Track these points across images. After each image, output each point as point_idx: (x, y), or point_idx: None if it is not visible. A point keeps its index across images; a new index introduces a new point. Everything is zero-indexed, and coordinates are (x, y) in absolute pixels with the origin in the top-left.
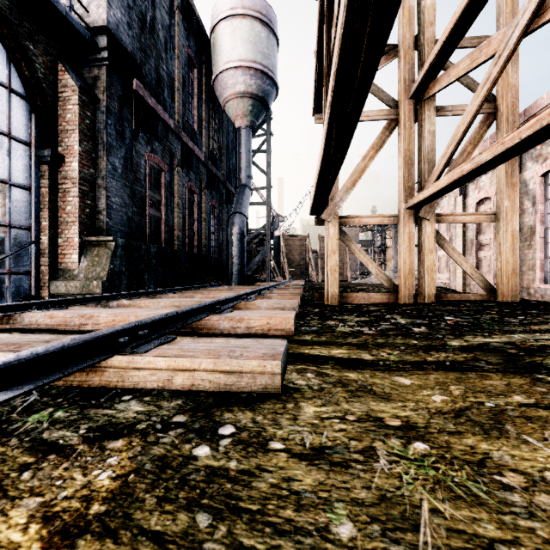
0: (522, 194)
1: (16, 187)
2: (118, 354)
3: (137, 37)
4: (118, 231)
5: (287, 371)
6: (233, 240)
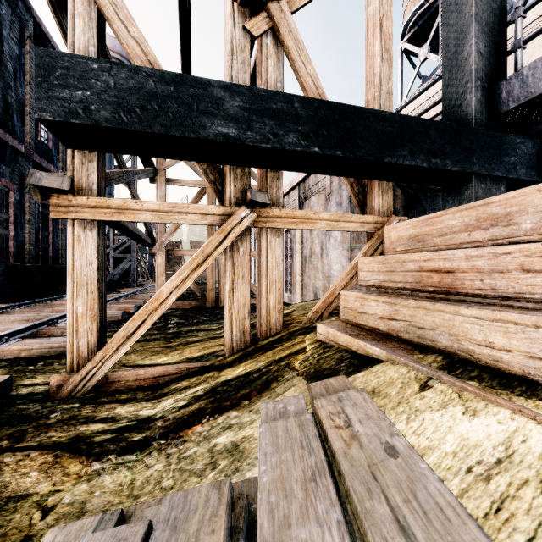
0: None
1: None
2: None
3: None
4: None
5: None
6: None
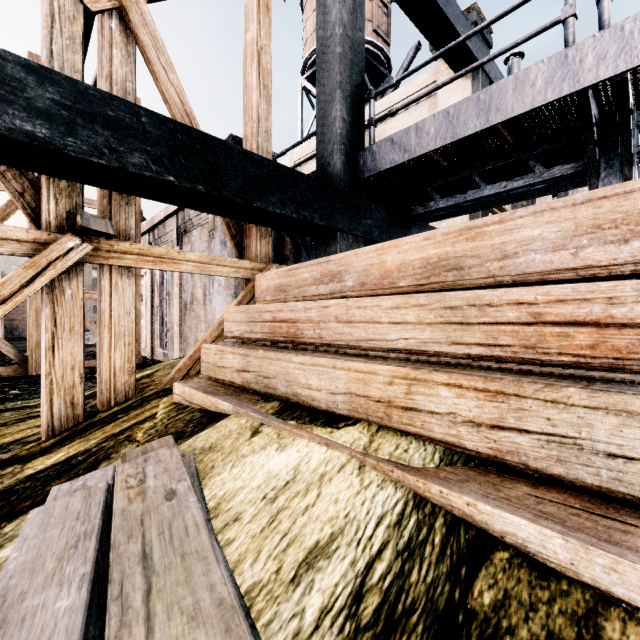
0: (154, 280)
1: None
2: None
3: None
4: None
5: None
6: None
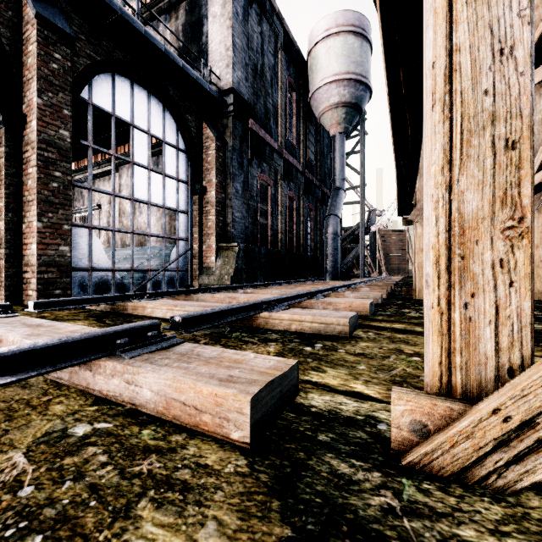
0: None
1: (181, 213)
2: (264, 312)
3: (251, 85)
4: (239, 238)
5: (356, 331)
6: (327, 239)
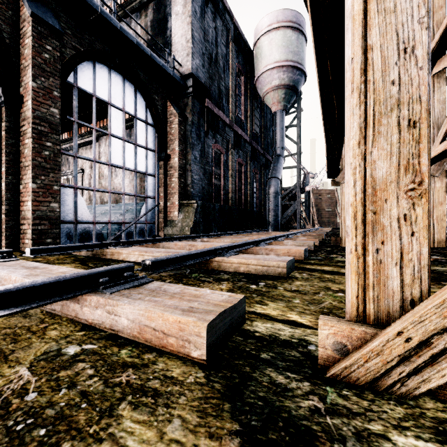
0: None
1: (149, 176)
2: (217, 257)
3: (207, 70)
4: (197, 196)
5: (293, 272)
6: (270, 197)
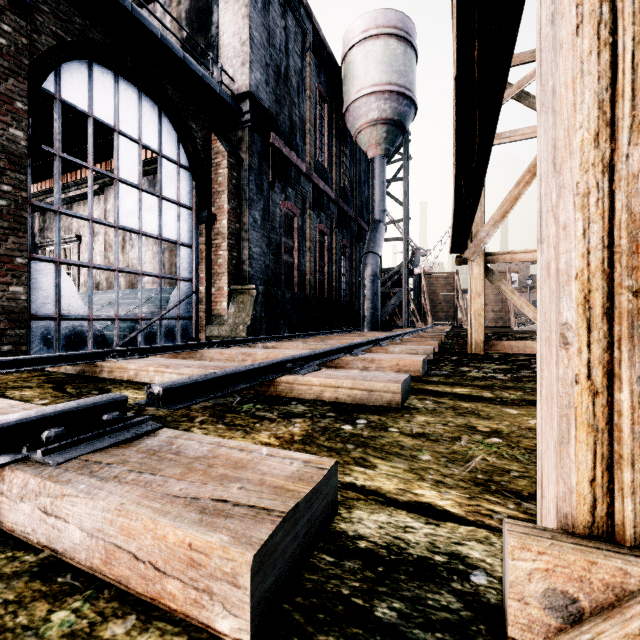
0: None
1: (183, 246)
2: (286, 375)
3: (273, 91)
4: (257, 279)
5: (409, 399)
6: (365, 282)
